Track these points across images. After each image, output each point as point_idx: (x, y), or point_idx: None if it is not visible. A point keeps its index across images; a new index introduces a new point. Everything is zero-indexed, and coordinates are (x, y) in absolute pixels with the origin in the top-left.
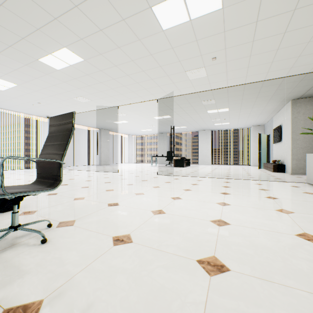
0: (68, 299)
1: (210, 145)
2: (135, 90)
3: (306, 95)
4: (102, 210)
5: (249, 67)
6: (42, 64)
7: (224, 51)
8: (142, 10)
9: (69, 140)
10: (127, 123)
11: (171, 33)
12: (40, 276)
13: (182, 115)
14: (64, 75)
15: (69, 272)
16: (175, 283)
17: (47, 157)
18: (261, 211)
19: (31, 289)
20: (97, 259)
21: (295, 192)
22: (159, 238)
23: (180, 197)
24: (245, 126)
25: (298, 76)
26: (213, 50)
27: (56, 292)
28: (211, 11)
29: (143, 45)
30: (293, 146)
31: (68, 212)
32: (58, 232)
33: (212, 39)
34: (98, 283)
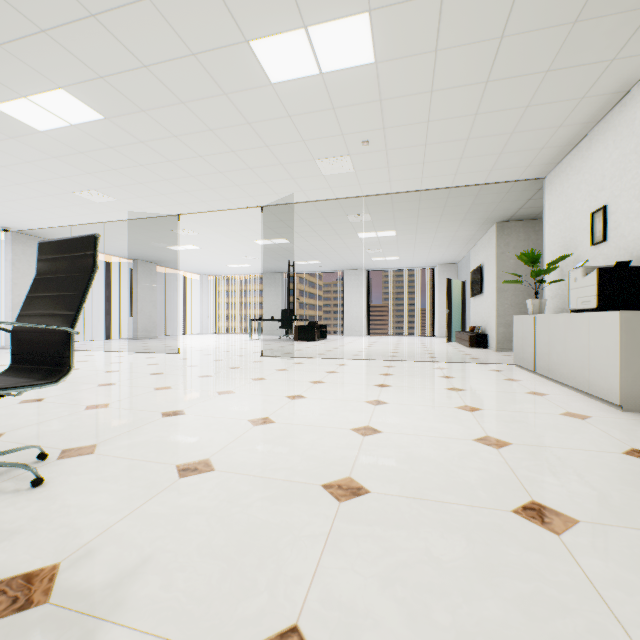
0: (106, 557)
1: (365, 298)
2: (216, 186)
3: (518, 216)
4: (151, 424)
5: (426, 163)
6: (1, 115)
7: (382, 131)
8: (231, 44)
9: (87, 289)
10: (199, 250)
11: (288, 90)
12: (45, 533)
13: (311, 240)
14: (55, 142)
15: (100, 522)
16: (286, 516)
17: (37, 321)
18: (434, 409)
19: (31, 553)
20: (151, 500)
21: (493, 379)
22: (262, 461)
23: (303, 395)
24: (427, 264)
25: (502, 185)
26: (363, 128)
27: (83, 551)
28: (356, 65)
29: (232, 104)
30: (500, 303)
31: (77, 431)
32: (65, 467)
33: (361, 110)
34: (157, 531)
